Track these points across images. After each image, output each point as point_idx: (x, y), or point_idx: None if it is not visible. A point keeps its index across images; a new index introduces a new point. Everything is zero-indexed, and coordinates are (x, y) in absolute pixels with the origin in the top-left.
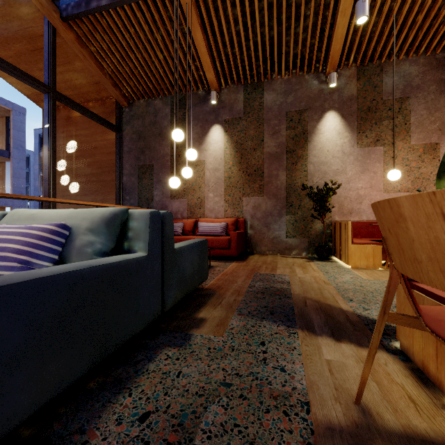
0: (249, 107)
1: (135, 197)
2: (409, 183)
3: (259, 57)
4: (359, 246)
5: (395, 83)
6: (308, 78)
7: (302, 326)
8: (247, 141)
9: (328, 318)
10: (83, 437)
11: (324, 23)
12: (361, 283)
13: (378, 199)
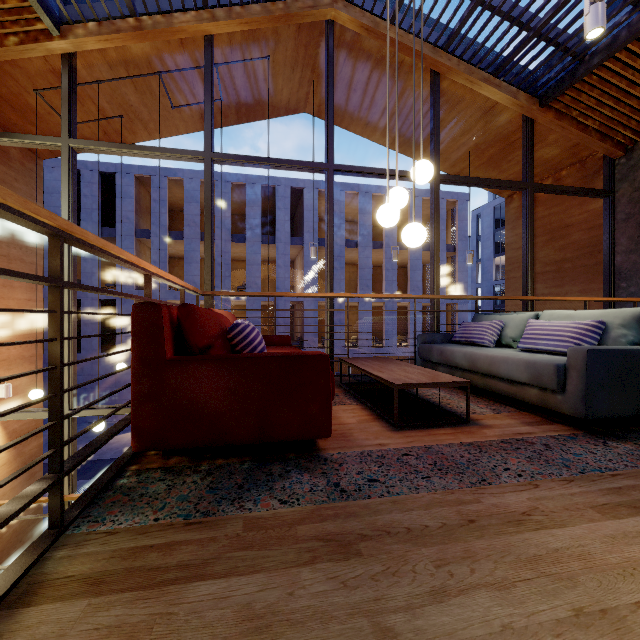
0: None
1: (638, 282)
2: None
3: None
4: None
5: None
6: None
7: None
8: None
9: None
10: (639, 440)
11: None
12: None
13: None
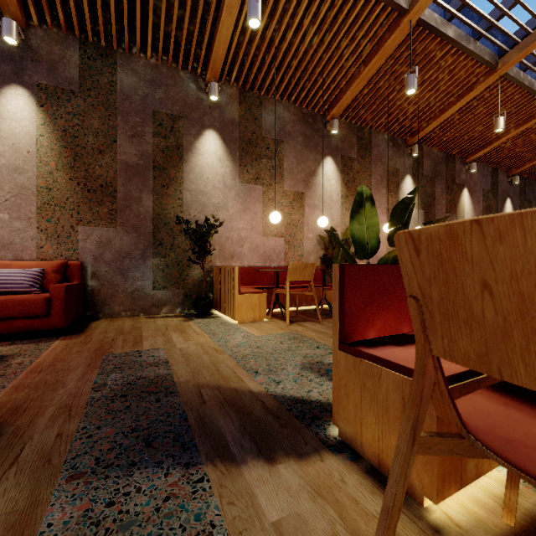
0: (90, 80)
1: None
2: (283, 229)
3: (109, 6)
4: (246, 296)
5: (272, 123)
6: (184, 76)
7: (210, 453)
8: (87, 135)
9: (242, 417)
10: None
11: (206, 12)
12: (256, 342)
13: (258, 242)
